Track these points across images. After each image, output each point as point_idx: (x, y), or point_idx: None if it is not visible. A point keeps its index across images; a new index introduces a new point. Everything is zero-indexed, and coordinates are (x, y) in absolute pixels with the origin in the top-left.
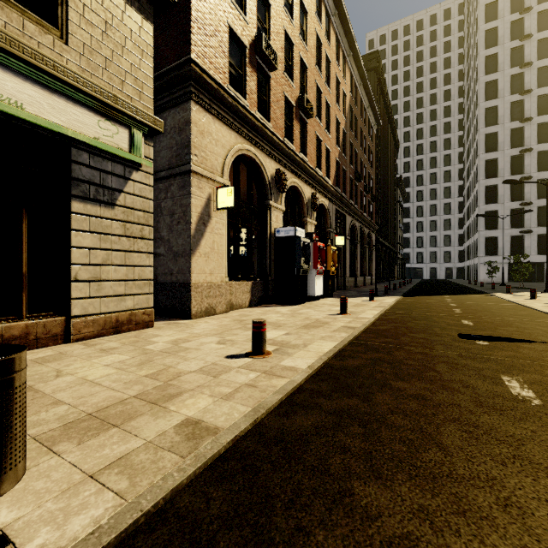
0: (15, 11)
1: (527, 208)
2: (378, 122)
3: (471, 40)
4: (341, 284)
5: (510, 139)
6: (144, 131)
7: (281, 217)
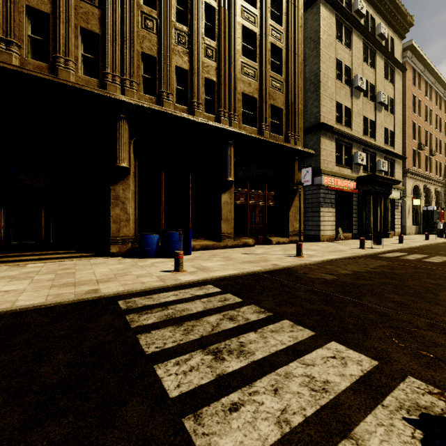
0: None
1: None
2: None
3: None
4: None
5: None
6: (401, 191)
7: (423, 201)
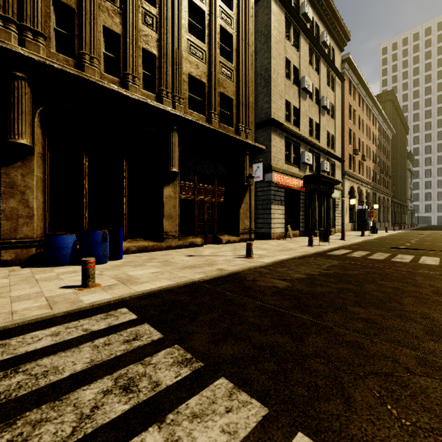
0: None
1: None
2: (392, 132)
3: None
4: None
5: None
6: (341, 191)
7: (357, 201)
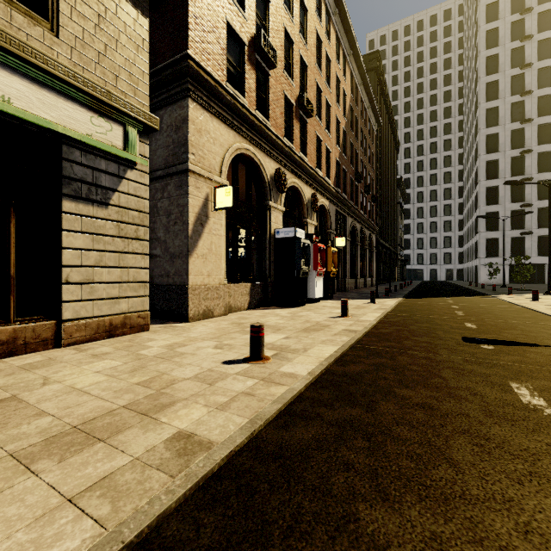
0: (2, 1)
1: (528, 209)
2: (378, 122)
3: (471, 41)
4: (341, 286)
5: (511, 141)
6: (139, 128)
7: (280, 217)
